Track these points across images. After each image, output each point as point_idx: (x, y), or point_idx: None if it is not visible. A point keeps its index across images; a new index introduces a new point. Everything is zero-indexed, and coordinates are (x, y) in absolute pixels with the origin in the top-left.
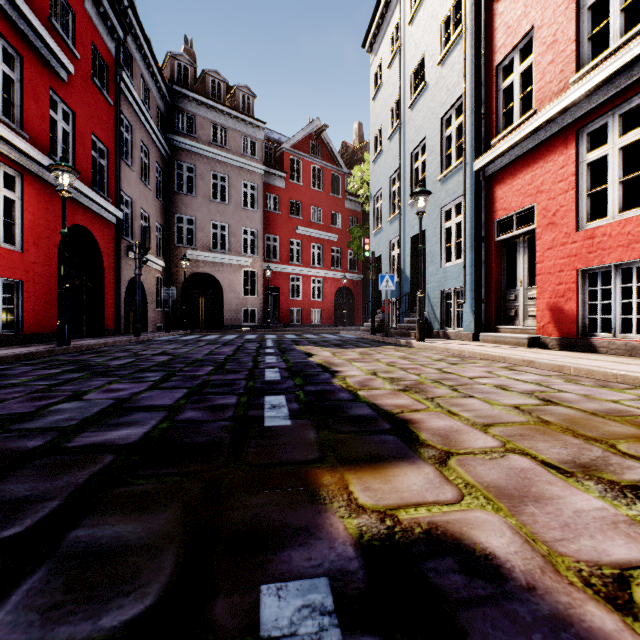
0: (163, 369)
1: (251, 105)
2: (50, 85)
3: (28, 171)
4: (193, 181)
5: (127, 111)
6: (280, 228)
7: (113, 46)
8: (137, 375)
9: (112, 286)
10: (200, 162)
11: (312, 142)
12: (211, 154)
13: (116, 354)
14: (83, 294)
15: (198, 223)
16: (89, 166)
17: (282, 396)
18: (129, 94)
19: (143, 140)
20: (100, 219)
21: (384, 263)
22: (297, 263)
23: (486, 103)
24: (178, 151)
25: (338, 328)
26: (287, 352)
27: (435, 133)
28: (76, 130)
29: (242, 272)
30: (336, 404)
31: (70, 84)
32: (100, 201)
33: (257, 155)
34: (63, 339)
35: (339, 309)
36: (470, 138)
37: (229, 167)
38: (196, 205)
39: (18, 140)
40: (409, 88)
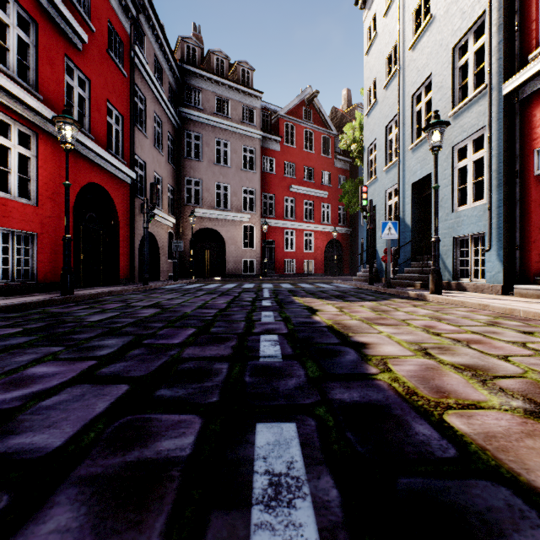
0: (134, 331)
1: (250, 78)
2: (66, 53)
3: (43, 130)
4: (200, 148)
5: (141, 84)
6: (275, 187)
7: (127, 24)
8: (92, 342)
9: (127, 239)
10: (206, 131)
11: (304, 108)
12: (215, 123)
13: (108, 305)
14: (100, 246)
15: (204, 184)
16: (104, 130)
17: (291, 426)
18: (142, 69)
19: (156, 111)
20: (115, 179)
21: (379, 213)
22: (291, 218)
23: (520, 12)
24: (187, 122)
25: (329, 277)
26: (285, 306)
27: (444, 66)
28: (92, 97)
29: (242, 227)
30: (437, 489)
31: (86, 54)
32: (114, 162)
33: (255, 122)
34: (66, 288)
35: (329, 260)
36: (497, 58)
37: (231, 134)
38: (202, 169)
39: (30, 99)
40: (410, 28)
